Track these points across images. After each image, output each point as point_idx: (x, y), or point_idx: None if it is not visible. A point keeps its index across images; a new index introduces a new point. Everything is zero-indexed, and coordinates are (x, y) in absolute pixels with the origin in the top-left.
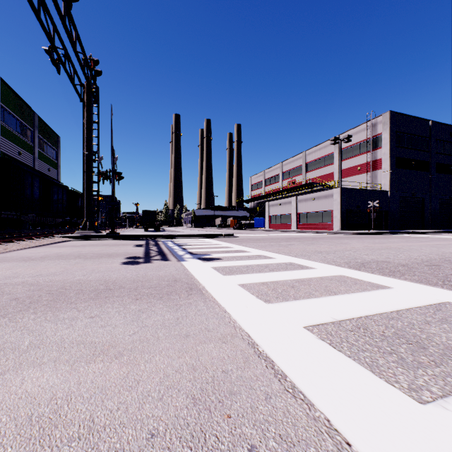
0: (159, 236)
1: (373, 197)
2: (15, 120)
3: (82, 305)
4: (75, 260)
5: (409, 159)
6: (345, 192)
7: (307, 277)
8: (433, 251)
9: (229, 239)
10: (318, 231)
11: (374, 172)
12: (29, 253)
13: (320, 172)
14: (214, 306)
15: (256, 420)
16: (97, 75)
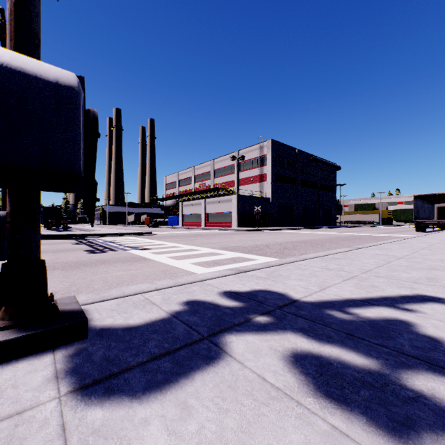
0: (84, 235)
1: (260, 202)
2: None
3: (102, 265)
4: (47, 253)
5: (284, 175)
6: (241, 198)
7: (197, 253)
8: (270, 240)
9: (149, 236)
10: (221, 228)
11: (262, 183)
12: None
13: (225, 179)
14: (158, 262)
15: (175, 271)
16: None
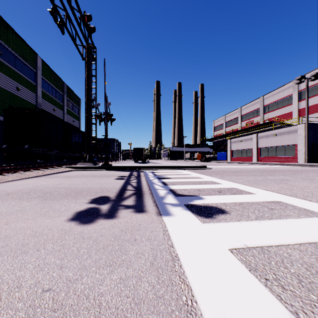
0: (142, 167)
1: None
2: (51, 88)
3: None
4: (29, 201)
5: None
6: (311, 127)
7: None
8: None
9: (204, 170)
10: (284, 163)
11: None
12: (10, 186)
13: (278, 113)
14: None
15: None
16: (92, 32)
